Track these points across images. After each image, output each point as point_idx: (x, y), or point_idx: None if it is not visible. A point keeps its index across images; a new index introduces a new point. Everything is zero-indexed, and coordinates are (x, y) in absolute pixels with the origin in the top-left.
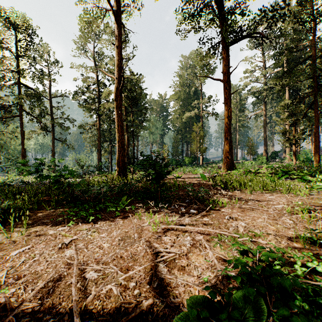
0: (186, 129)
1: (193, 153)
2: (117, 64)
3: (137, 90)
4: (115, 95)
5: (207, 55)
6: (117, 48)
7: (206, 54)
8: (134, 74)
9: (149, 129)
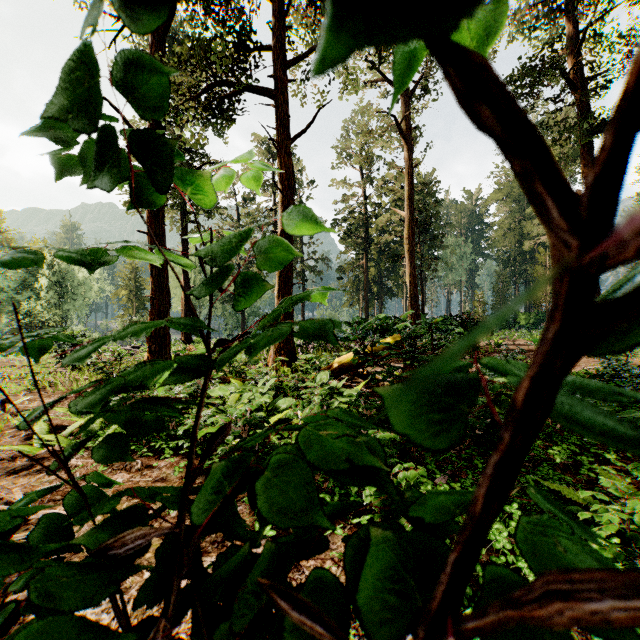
0: (526, 256)
1: (537, 306)
2: (409, 196)
3: (428, 209)
4: (407, 237)
5: (555, 143)
6: (409, 175)
7: (553, 141)
8: (424, 185)
9: (445, 263)
